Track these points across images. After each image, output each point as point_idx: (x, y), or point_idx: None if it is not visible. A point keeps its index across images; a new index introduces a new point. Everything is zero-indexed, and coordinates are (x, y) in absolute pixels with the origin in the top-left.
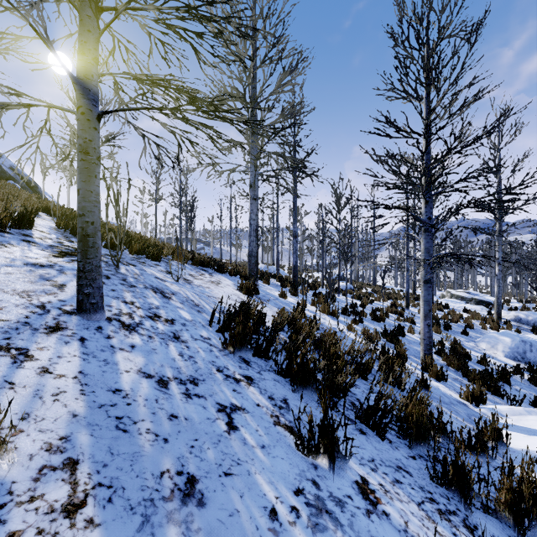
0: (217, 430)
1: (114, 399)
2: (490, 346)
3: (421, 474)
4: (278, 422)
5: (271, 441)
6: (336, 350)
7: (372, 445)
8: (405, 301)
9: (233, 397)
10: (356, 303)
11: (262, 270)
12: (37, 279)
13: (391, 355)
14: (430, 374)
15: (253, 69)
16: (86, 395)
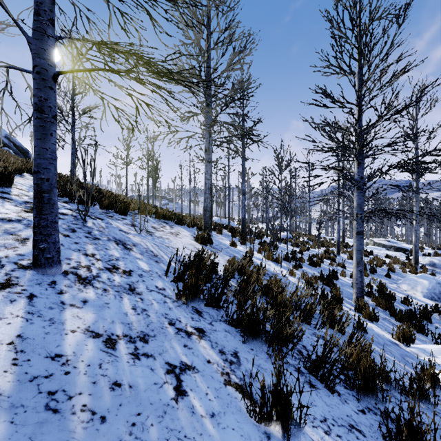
0: (164, 398)
1: (51, 368)
2: (410, 288)
3: (373, 432)
4: (229, 381)
5: (221, 407)
6: (283, 297)
7: (322, 400)
8: (336, 248)
9: (184, 354)
10: (295, 250)
11: (215, 222)
12: (0, 234)
13: (330, 299)
14: (363, 315)
15: (208, 50)
16: (19, 365)
